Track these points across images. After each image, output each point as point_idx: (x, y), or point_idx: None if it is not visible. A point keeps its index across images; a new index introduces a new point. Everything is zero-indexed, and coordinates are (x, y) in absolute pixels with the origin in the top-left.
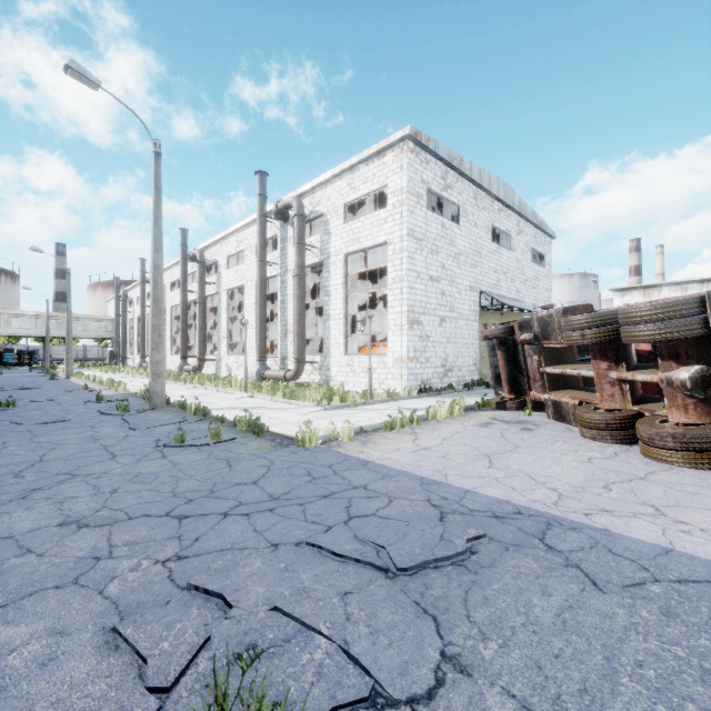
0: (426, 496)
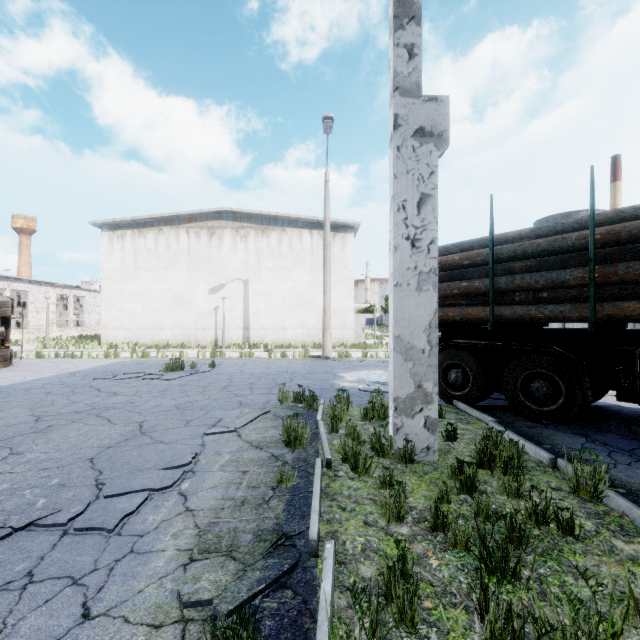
0: (57, 378)
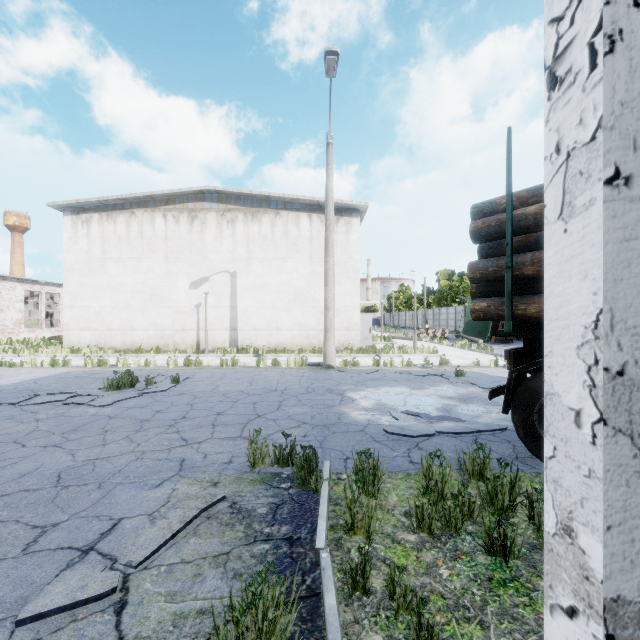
0: None
